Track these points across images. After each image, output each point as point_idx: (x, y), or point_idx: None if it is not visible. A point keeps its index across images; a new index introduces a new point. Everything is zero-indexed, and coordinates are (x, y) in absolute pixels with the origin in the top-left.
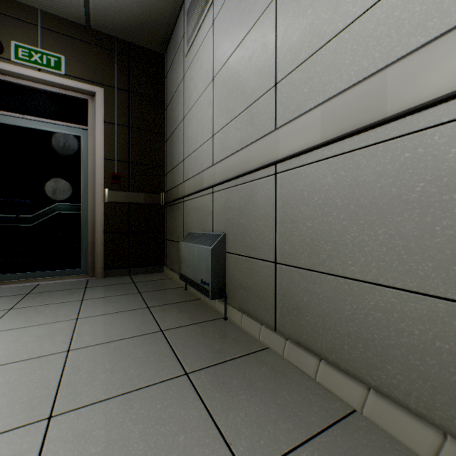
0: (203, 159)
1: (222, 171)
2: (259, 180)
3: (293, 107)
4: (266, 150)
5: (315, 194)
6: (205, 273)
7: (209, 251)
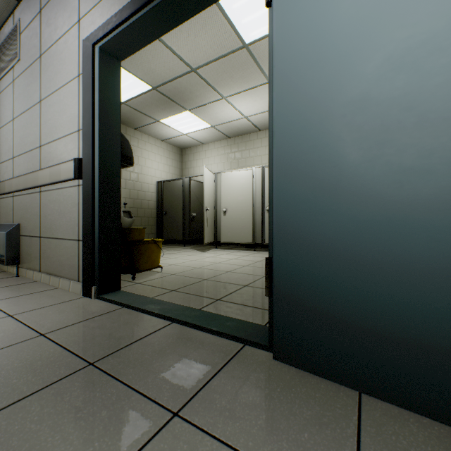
0: (8, 171)
1: (16, 184)
2: (35, 194)
3: (46, 162)
4: (35, 179)
5: (52, 204)
6: (3, 249)
7: (5, 234)
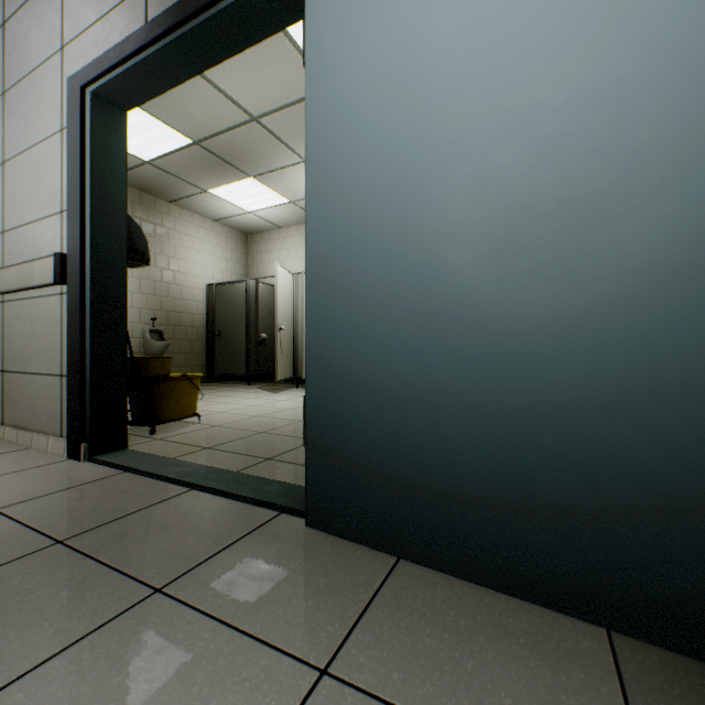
0: None
1: None
2: None
3: (12, 256)
4: None
5: (21, 321)
6: None
7: None
